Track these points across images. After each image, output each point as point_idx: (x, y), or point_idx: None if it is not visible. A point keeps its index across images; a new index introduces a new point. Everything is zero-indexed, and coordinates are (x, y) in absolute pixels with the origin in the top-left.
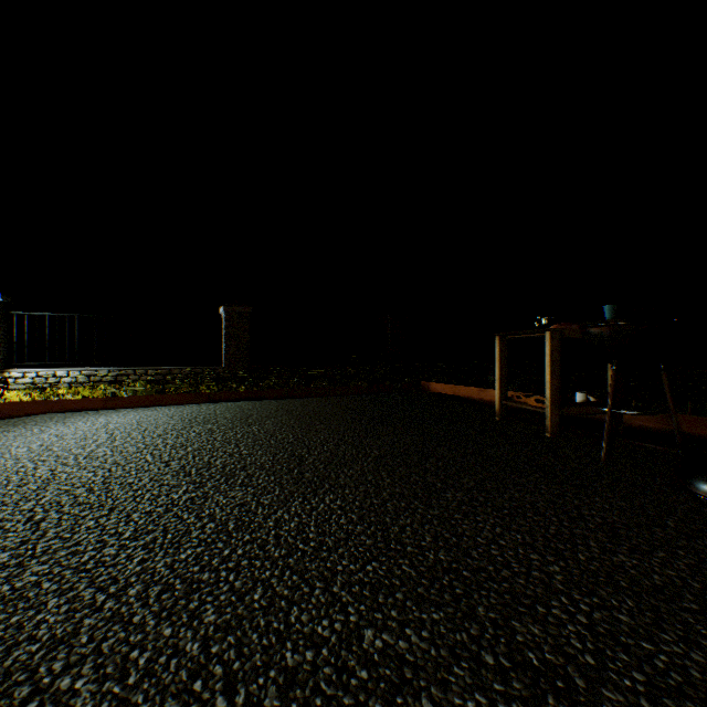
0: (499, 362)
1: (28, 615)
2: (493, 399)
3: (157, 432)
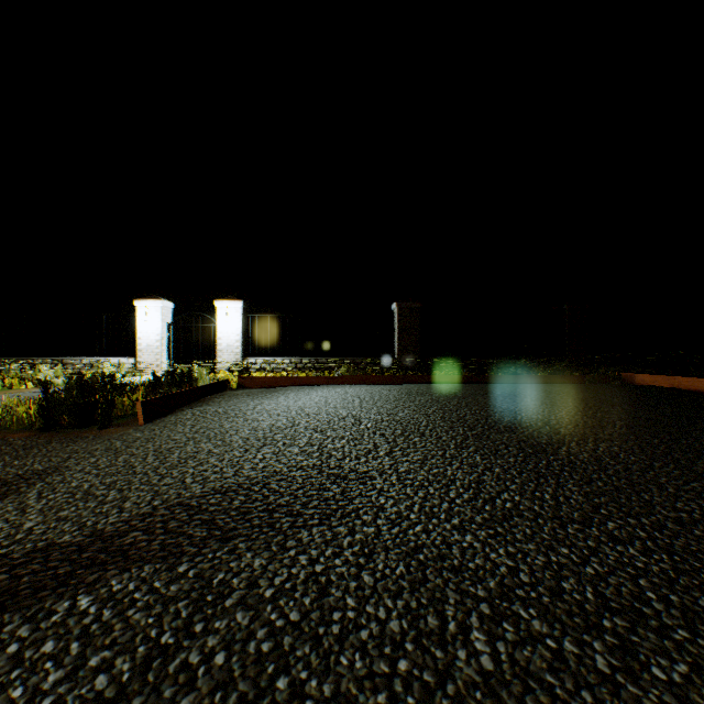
0: None
1: (441, 470)
2: None
3: (391, 398)
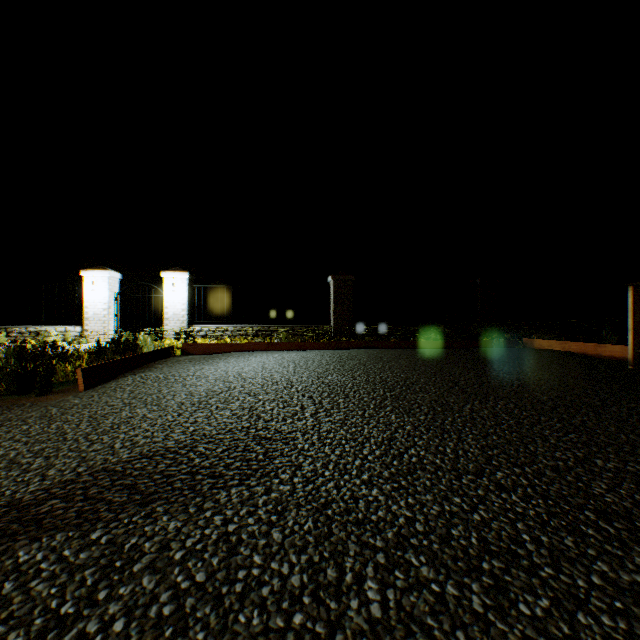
0: (633, 312)
1: (359, 429)
2: (613, 354)
3: (323, 363)
